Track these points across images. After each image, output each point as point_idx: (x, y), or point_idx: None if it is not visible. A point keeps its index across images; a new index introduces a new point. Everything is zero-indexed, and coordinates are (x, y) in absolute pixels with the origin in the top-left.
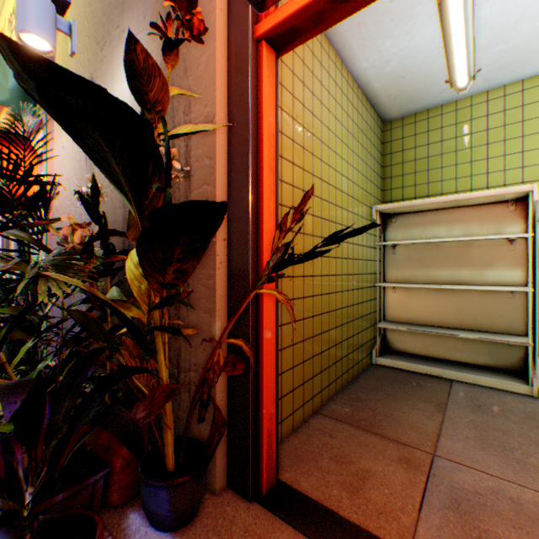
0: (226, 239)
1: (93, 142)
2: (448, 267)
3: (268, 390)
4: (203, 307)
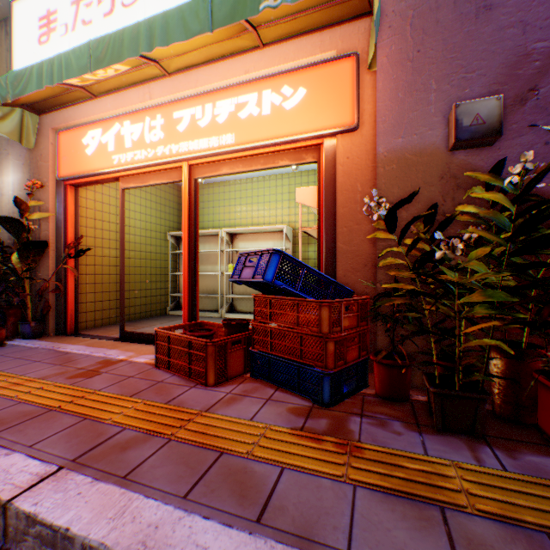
0: (56, 250)
1: (4, 223)
2: (204, 264)
3: (72, 300)
4: (47, 273)
